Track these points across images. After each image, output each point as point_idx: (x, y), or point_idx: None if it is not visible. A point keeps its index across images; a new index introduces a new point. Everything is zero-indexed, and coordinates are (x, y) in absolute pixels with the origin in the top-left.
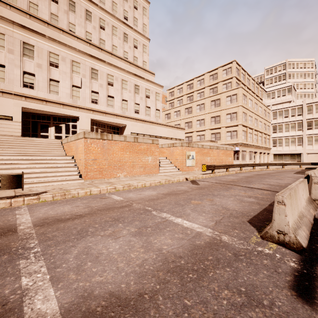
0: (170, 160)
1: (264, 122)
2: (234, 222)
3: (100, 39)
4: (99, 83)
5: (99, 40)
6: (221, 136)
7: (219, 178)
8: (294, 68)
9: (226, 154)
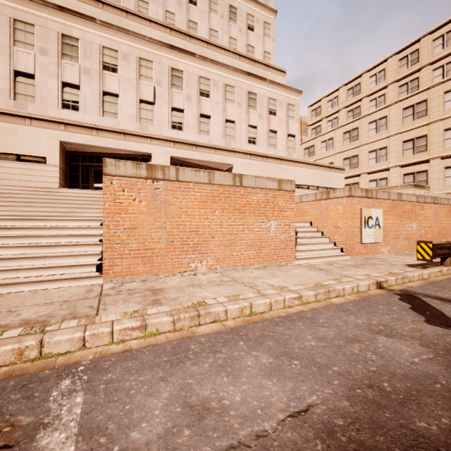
0: (320, 228)
1: None
2: None
3: (189, 21)
4: (184, 94)
5: (187, 24)
6: (431, 179)
7: None
8: None
9: None
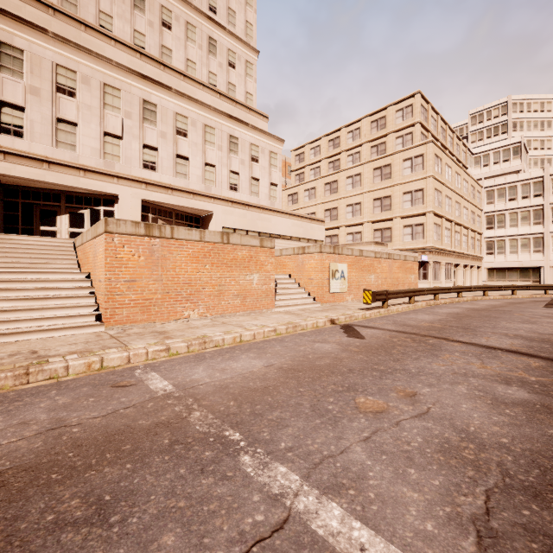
0: (298, 280)
1: (472, 209)
2: (548, 535)
3: (162, 47)
4: (158, 131)
5: (159, 49)
6: (394, 235)
7: (400, 318)
8: (524, 111)
9: (406, 269)
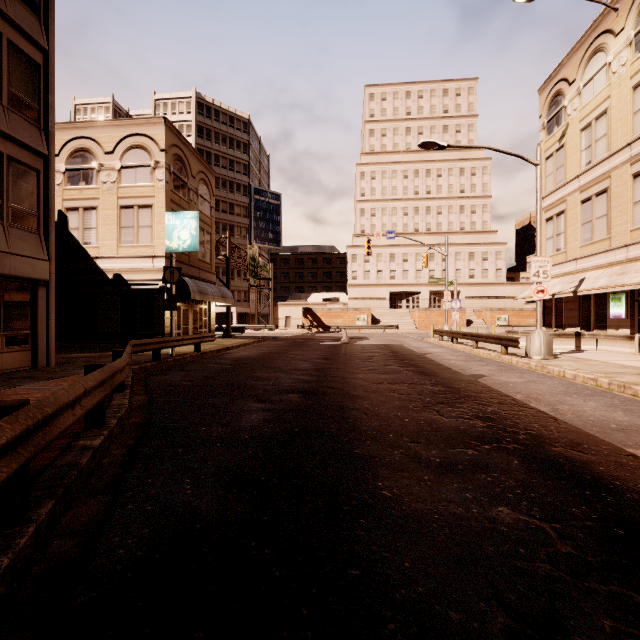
0: (485, 321)
1: None
2: None
3: (437, 223)
4: (435, 263)
5: (436, 225)
6: None
7: None
8: None
9: None
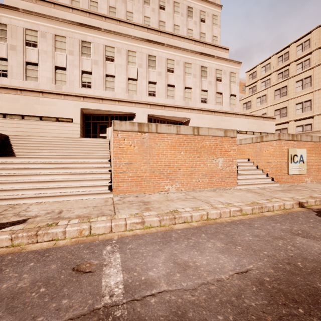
0: (256, 163)
1: None
2: None
3: (160, 21)
4: (157, 72)
5: (158, 24)
6: None
7: None
8: None
9: None
